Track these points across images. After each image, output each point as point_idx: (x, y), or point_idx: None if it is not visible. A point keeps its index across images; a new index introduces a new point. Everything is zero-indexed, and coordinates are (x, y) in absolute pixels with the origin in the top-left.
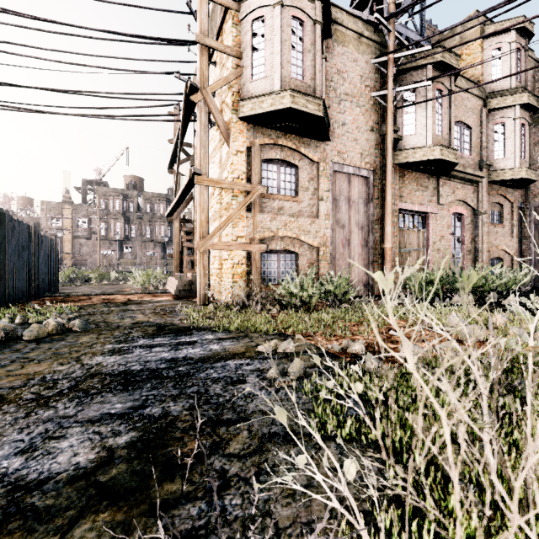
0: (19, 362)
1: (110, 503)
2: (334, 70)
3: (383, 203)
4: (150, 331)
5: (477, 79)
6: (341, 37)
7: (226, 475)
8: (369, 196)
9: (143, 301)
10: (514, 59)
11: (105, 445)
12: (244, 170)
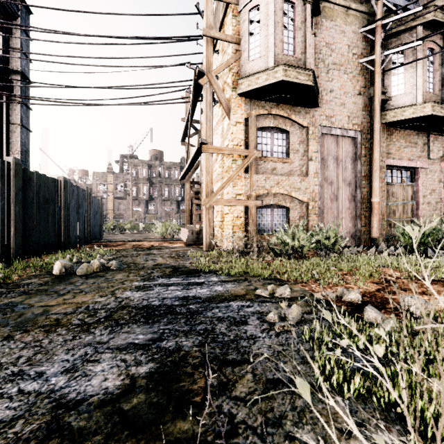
0: (72, 293)
1: (130, 433)
2: (323, 43)
3: (370, 160)
4: (167, 272)
5: None
6: (329, 13)
7: (233, 420)
8: (356, 155)
9: (162, 247)
10: None
11: (129, 373)
12: (242, 138)
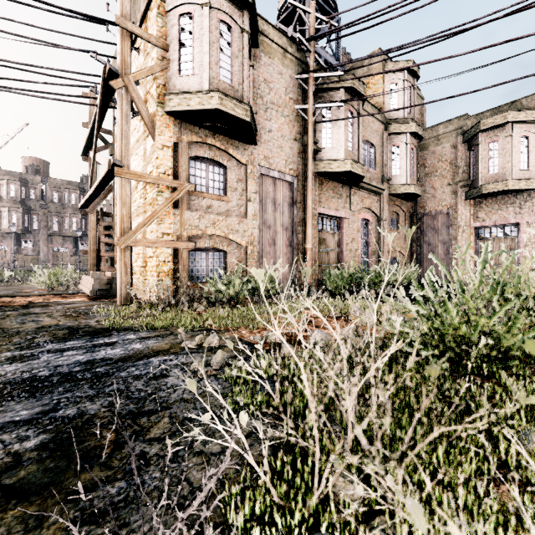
0: None
1: (20, 500)
2: (261, 78)
3: (305, 207)
4: (60, 335)
5: (380, 106)
6: (268, 49)
7: (146, 456)
8: (293, 200)
9: (50, 304)
10: (406, 94)
11: (10, 451)
12: (171, 166)
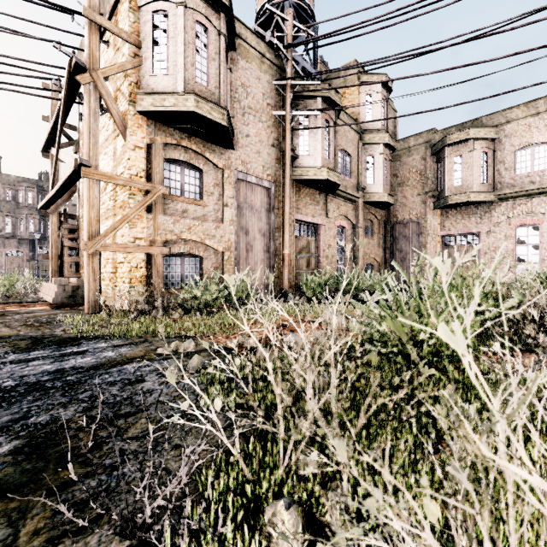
0: None
1: None
2: (239, 82)
3: (283, 213)
4: (22, 345)
5: (356, 116)
6: (245, 53)
7: (125, 453)
8: (270, 206)
9: (6, 313)
10: (380, 106)
11: None
12: (144, 168)
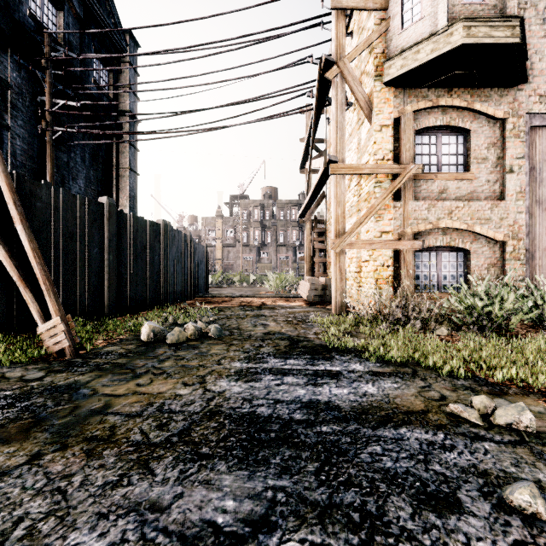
0: (151, 374)
1: None
2: None
3: None
4: (281, 347)
5: None
6: None
7: None
8: None
9: (276, 306)
10: None
11: None
12: (391, 148)
